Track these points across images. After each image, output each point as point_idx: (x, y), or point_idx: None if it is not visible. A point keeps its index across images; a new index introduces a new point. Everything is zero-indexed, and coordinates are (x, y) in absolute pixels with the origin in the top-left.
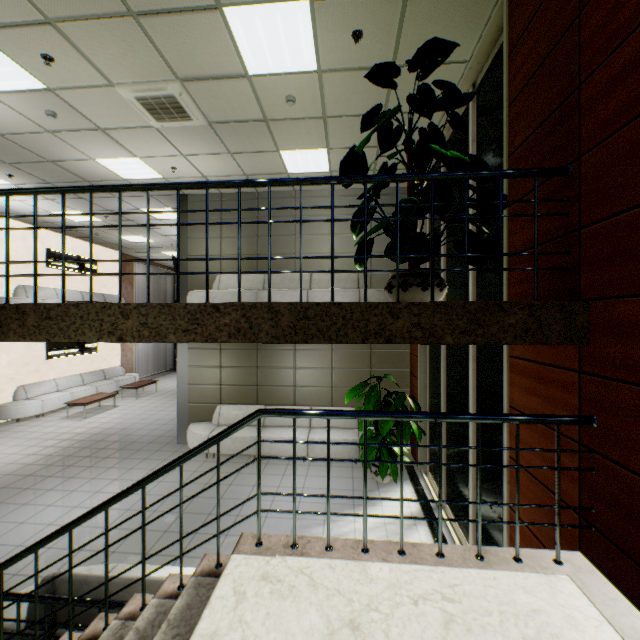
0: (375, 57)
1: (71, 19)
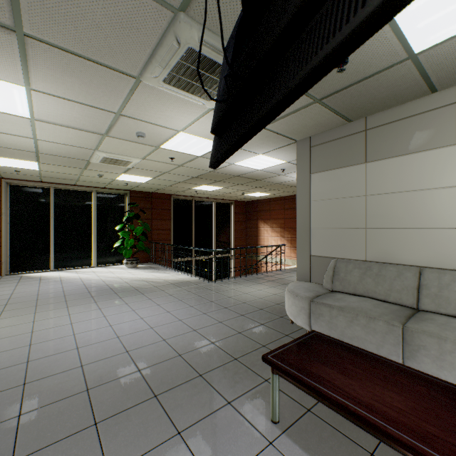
0: (116, 183)
1: (176, 167)
